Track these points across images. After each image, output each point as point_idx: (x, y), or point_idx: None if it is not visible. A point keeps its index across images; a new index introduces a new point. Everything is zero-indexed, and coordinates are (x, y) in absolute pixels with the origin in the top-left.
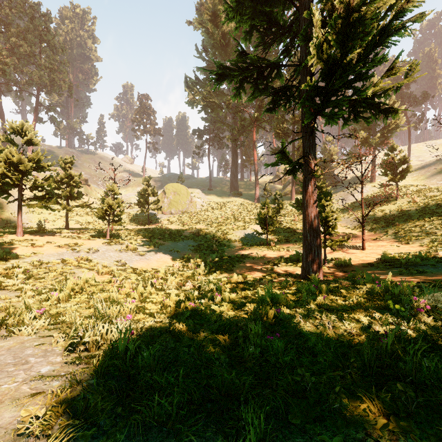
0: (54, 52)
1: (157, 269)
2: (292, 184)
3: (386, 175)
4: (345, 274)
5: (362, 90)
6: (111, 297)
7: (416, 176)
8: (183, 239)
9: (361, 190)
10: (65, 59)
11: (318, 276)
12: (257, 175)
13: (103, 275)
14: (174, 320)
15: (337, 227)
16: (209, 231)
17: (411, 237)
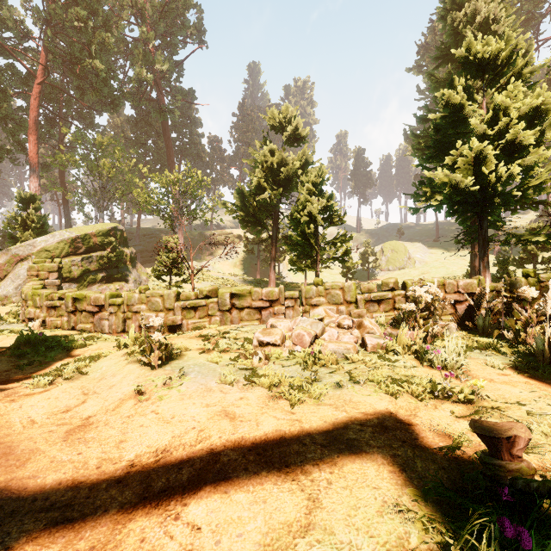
0: None
1: None
2: None
3: None
4: None
5: None
6: None
7: None
8: None
9: None
10: None
11: None
12: None
13: None
14: None
15: None
16: None
17: None
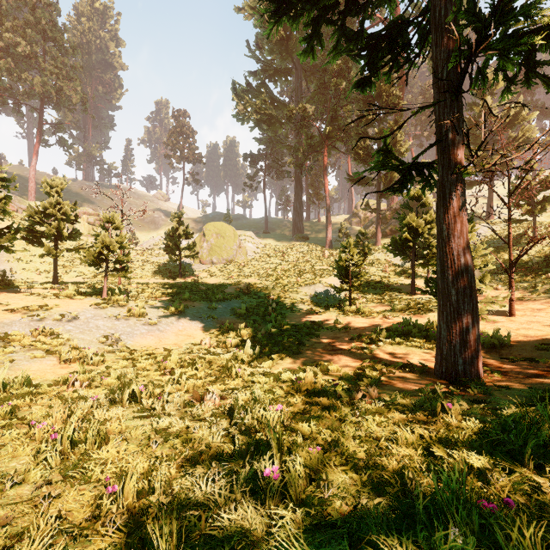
0: (63, 54)
1: (171, 350)
2: (377, 224)
3: (518, 207)
4: (519, 367)
5: None
6: None
7: (549, 211)
8: (224, 299)
9: (509, 220)
10: (77, 63)
11: (476, 374)
12: (329, 211)
13: (69, 364)
14: None
15: (487, 278)
16: (263, 287)
17: None
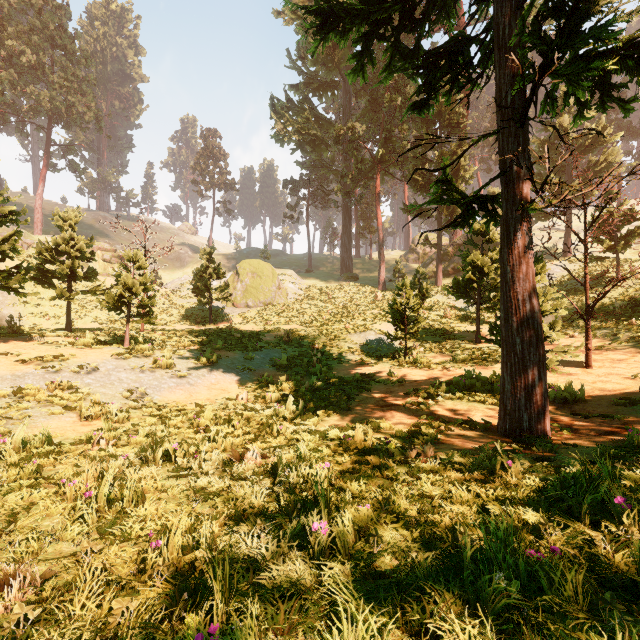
0: (74, 64)
1: (204, 406)
2: (437, 261)
3: (599, 242)
4: (591, 424)
5: None
6: None
7: (636, 247)
8: (261, 348)
9: (585, 259)
10: (91, 75)
11: (543, 432)
12: (382, 246)
13: (91, 421)
14: None
15: (558, 325)
16: (307, 334)
17: None
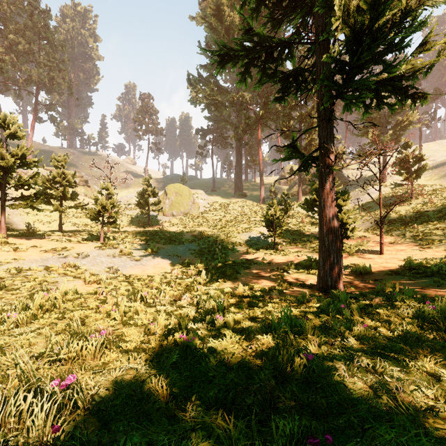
0: (54, 50)
1: (152, 277)
2: (299, 185)
3: (400, 174)
4: (368, 284)
5: (393, 66)
6: (71, 327)
7: (429, 176)
8: (184, 243)
9: (379, 189)
10: (65, 57)
11: (338, 287)
12: (262, 175)
13: (91, 285)
14: (153, 370)
15: (356, 230)
16: (212, 234)
17: (434, 240)
